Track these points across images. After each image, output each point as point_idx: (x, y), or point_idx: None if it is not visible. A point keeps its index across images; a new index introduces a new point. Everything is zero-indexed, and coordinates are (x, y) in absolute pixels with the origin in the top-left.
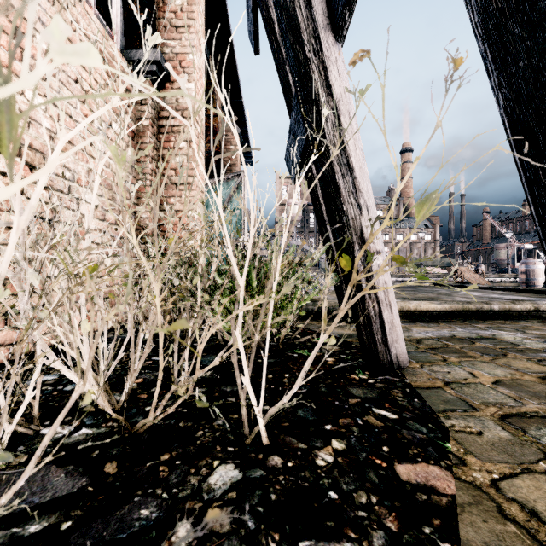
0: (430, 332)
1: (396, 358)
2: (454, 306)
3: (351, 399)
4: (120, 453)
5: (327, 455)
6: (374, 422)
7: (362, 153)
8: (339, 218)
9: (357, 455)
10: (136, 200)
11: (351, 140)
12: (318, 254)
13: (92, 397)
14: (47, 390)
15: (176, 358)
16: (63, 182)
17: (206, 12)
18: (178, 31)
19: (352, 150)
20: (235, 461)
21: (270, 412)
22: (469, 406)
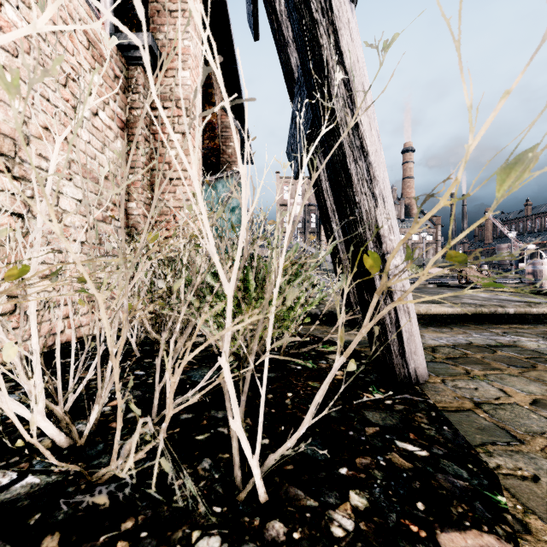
0: (444, 338)
1: (414, 372)
2: (466, 309)
3: (367, 428)
4: (68, 518)
5: (345, 518)
6: (399, 463)
7: (377, 134)
8: (350, 211)
9: (384, 517)
10: (126, 195)
11: (365, 118)
12: (324, 253)
13: (45, 431)
14: (1, 416)
15: (157, 377)
16: (39, 172)
17: (203, 1)
18: (172, 15)
19: (367, 130)
20: (221, 531)
21: (269, 460)
22: (511, 437)
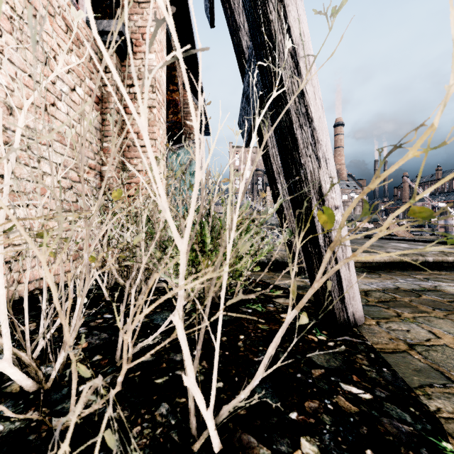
0: (374, 283)
1: (352, 316)
2: (392, 258)
3: (313, 370)
4: None
5: None
6: (346, 406)
7: (321, 102)
8: (296, 172)
9: None
10: (100, 160)
11: (310, 87)
12: (272, 210)
13: (12, 377)
14: None
15: (121, 322)
16: (21, 139)
17: None
18: (140, 6)
19: (311, 99)
20: None
21: (223, 411)
22: (446, 378)
